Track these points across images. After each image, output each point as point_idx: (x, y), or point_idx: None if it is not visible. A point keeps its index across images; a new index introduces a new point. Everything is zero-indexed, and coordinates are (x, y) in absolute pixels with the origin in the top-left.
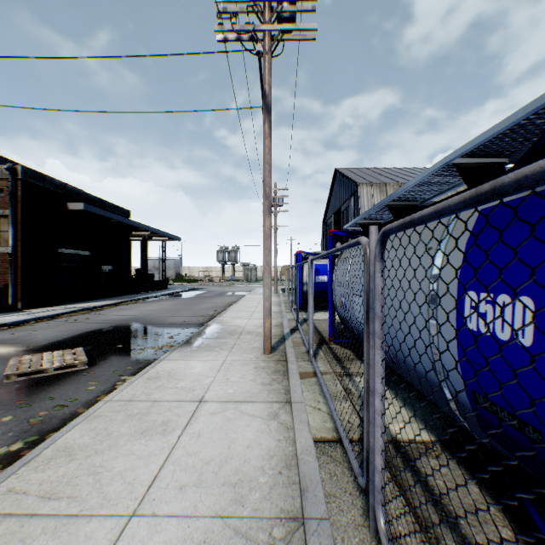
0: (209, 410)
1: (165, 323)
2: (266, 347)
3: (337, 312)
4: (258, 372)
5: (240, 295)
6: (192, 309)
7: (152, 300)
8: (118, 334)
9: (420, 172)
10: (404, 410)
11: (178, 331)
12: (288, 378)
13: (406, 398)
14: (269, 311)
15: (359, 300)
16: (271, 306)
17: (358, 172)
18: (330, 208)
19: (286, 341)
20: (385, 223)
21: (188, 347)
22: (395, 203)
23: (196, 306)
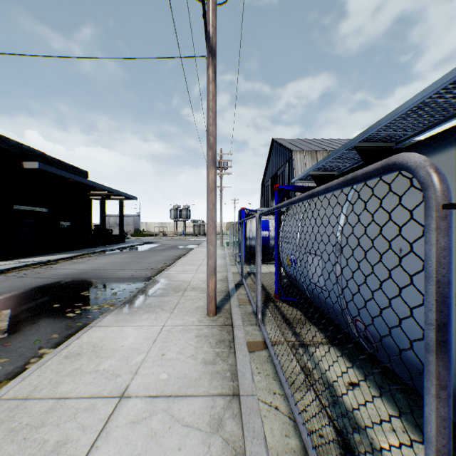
0: (130, 414)
1: (113, 277)
2: (210, 309)
3: (284, 269)
4: (200, 343)
5: (189, 248)
6: (142, 262)
7: (107, 253)
8: (61, 290)
9: (344, 142)
10: (386, 407)
11: (123, 287)
12: (234, 352)
13: (381, 384)
14: (213, 269)
15: (317, 260)
16: (215, 265)
17: (291, 142)
18: (268, 172)
19: (231, 298)
20: (337, 175)
21: (127, 307)
22: (365, 144)
23: (147, 259)
